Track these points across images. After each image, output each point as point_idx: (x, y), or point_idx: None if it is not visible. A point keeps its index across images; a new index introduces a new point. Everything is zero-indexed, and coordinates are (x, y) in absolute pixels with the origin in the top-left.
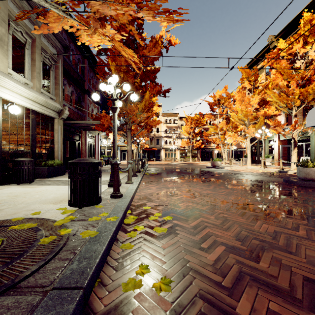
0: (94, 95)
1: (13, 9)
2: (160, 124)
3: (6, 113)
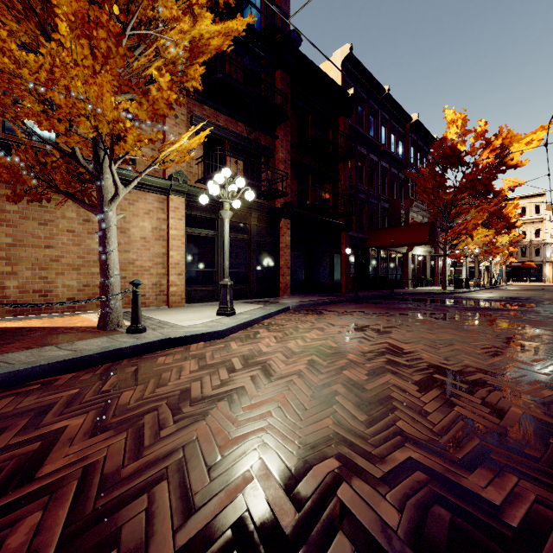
0: (457, 252)
1: (418, 217)
2: (541, 224)
3: (416, 260)
